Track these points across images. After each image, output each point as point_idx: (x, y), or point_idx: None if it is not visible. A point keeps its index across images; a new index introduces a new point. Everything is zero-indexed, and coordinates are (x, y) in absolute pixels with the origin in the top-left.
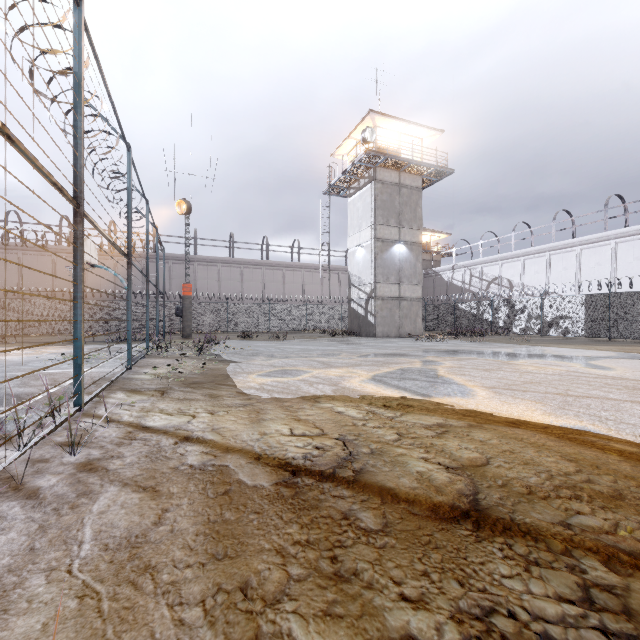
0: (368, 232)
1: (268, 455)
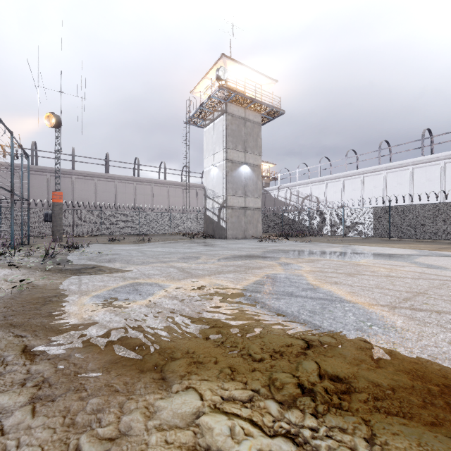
0: (221, 154)
1: None
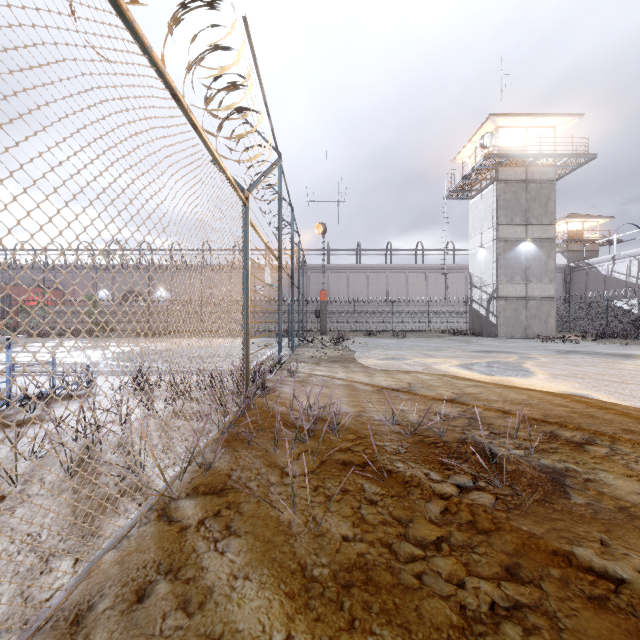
0: (490, 233)
1: (371, 383)
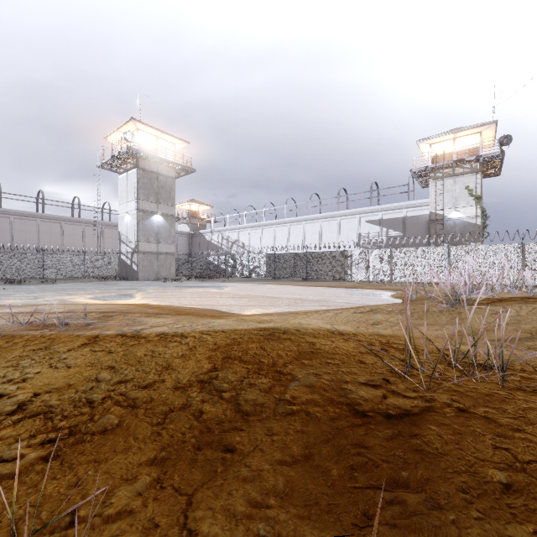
0: (133, 204)
1: (3, 312)
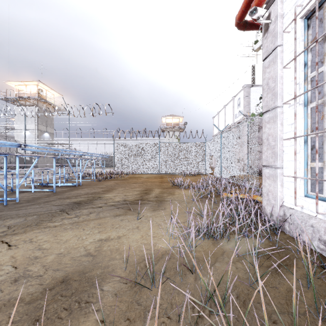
0: (33, 126)
1: None
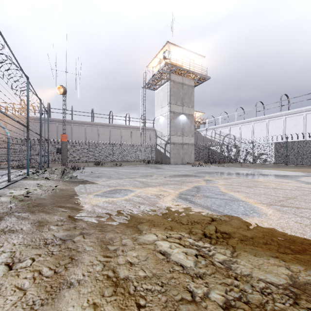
0: (166, 108)
1: None
